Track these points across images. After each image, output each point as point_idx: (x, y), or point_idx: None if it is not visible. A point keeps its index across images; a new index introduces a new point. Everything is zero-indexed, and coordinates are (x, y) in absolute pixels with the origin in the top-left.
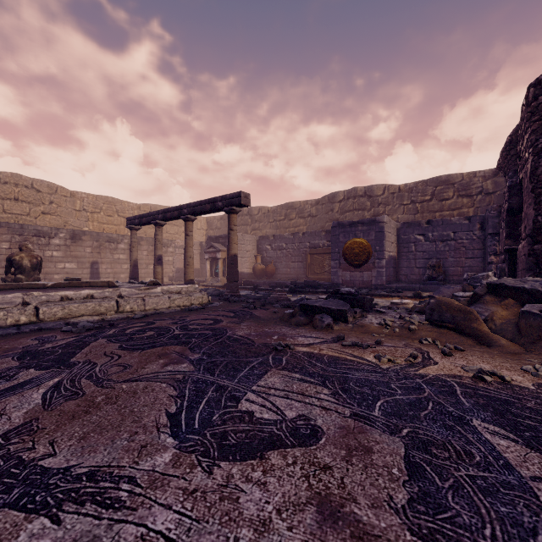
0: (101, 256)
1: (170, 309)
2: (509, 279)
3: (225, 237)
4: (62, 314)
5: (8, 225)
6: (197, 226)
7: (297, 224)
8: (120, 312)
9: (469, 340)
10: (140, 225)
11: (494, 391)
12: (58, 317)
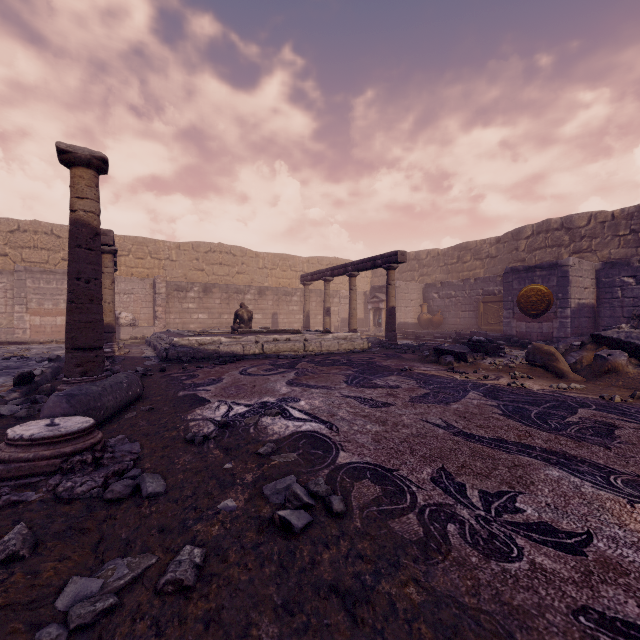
0: (279, 308)
1: (339, 351)
2: (612, 331)
3: None
4: (274, 350)
5: (219, 286)
6: (361, 274)
7: (472, 268)
8: (306, 351)
9: (549, 375)
10: (311, 281)
11: (507, 388)
12: (272, 351)
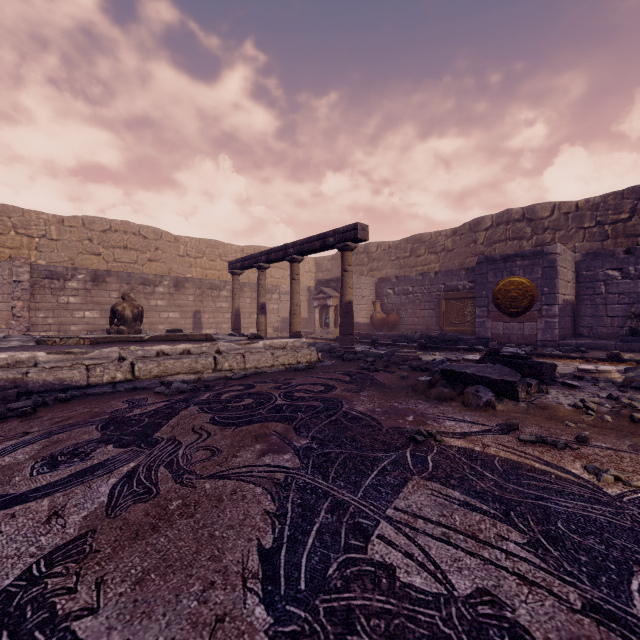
0: (203, 304)
1: (273, 368)
2: None
3: (337, 280)
4: (157, 371)
5: (117, 274)
6: (305, 268)
7: (427, 262)
8: (218, 371)
9: None
10: (242, 269)
11: None
12: (153, 374)
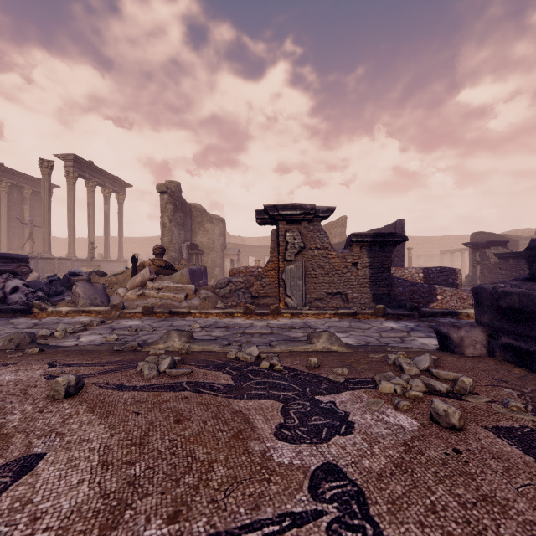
0: (427, 263)
1: None
2: None
3: None
4: None
5: None
6: None
7: None
8: None
9: None
10: (444, 253)
11: None
12: None
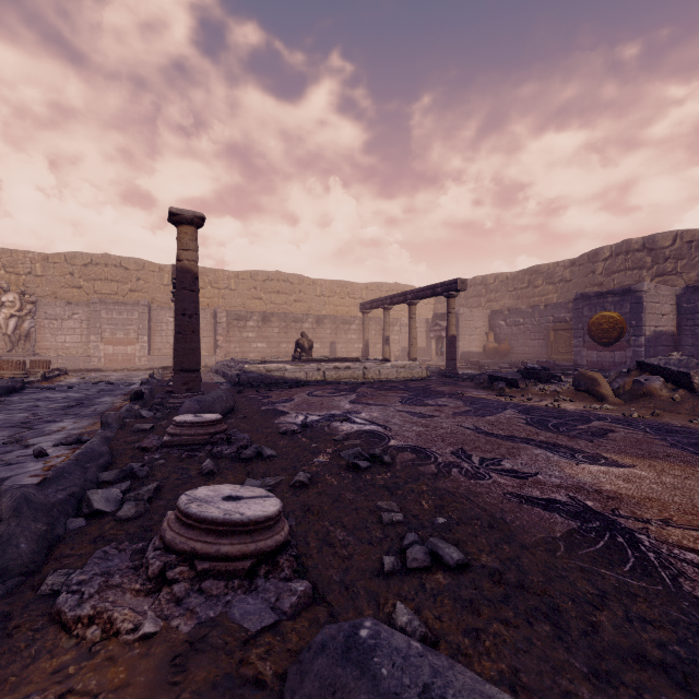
0: (337, 336)
1: (397, 379)
2: (656, 358)
3: None
4: (335, 377)
5: (278, 315)
6: (424, 301)
7: (544, 292)
8: (365, 379)
9: (592, 399)
10: (370, 309)
11: (543, 408)
12: (333, 378)
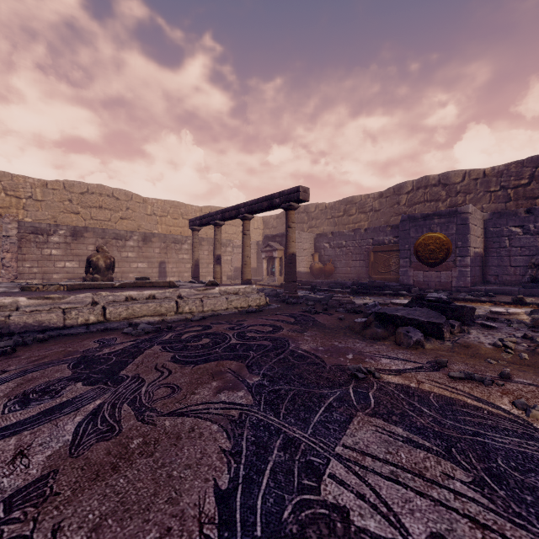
0: (167, 256)
1: (227, 311)
2: None
3: (282, 236)
4: (126, 314)
5: (94, 230)
6: (254, 226)
7: (357, 220)
8: (179, 313)
9: None
10: (200, 226)
11: None
12: (122, 317)
